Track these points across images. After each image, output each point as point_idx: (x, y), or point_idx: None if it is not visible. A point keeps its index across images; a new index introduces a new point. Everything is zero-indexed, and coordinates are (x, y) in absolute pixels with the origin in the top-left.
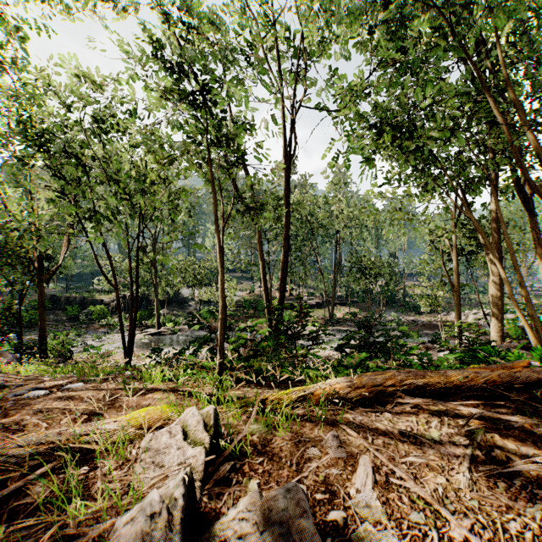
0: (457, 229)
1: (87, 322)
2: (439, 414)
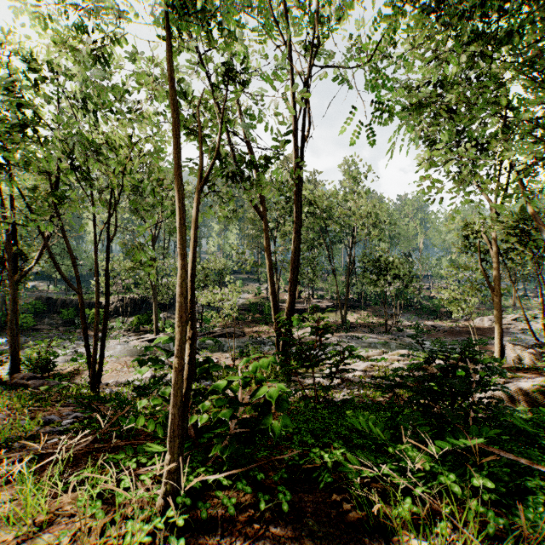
0: (499, 221)
1: None
2: None
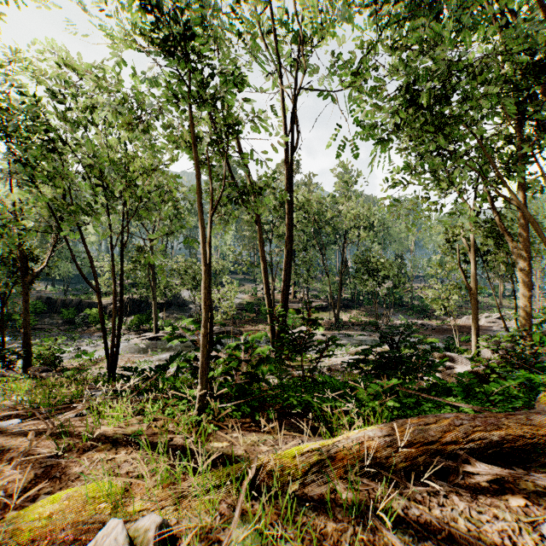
0: (475, 227)
1: (83, 325)
2: (541, 500)
